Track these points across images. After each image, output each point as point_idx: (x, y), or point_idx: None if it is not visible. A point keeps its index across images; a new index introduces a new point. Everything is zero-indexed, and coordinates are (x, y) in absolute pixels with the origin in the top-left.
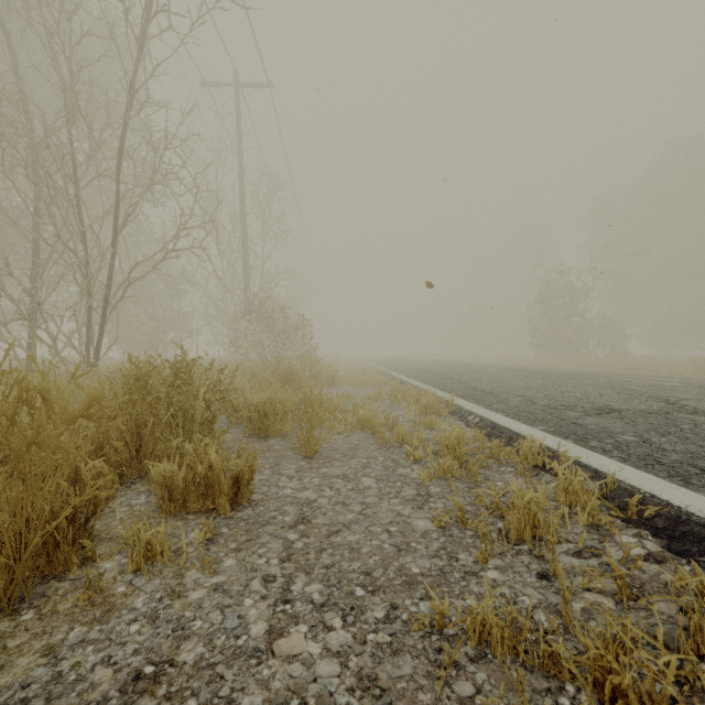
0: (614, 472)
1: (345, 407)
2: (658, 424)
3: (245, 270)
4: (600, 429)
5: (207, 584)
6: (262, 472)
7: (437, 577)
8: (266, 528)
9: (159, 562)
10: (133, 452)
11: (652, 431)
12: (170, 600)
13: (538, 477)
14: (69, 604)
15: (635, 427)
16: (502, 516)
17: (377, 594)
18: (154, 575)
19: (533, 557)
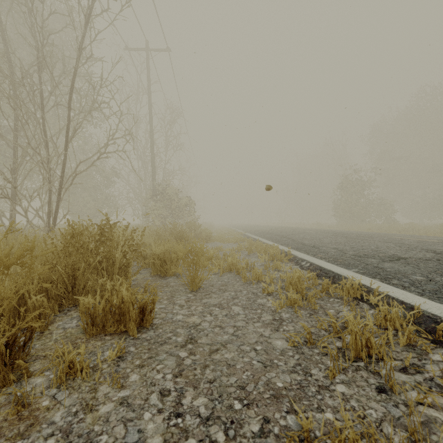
0: (419, 303)
1: (218, 255)
2: (435, 268)
3: (152, 168)
4: (396, 271)
5: (115, 398)
6: (162, 302)
7: (298, 391)
8: (163, 347)
9: (79, 377)
10: (70, 288)
11: (433, 272)
12: (83, 414)
13: (358, 306)
14: (0, 418)
15: (420, 270)
16: (338, 336)
17: (251, 407)
18: (74, 389)
19: (370, 373)
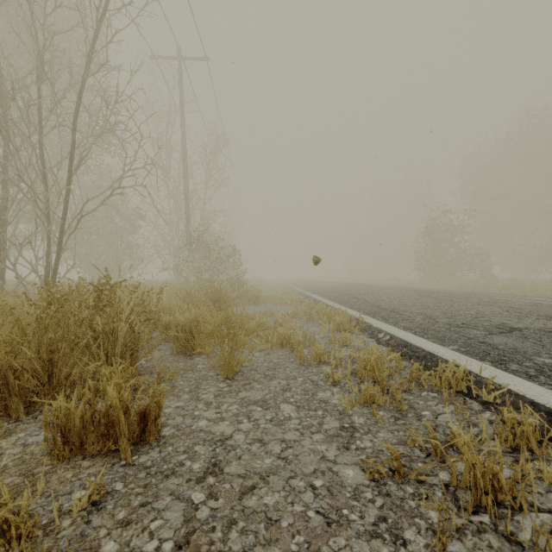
0: None
1: (266, 324)
2: None
3: (186, 209)
4: (512, 349)
5: None
6: (180, 396)
7: None
8: (168, 482)
9: (16, 549)
10: (45, 378)
11: None
12: None
13: (465, 405)
14: None
15: (545, 348)
16: (441, 461)
17: None
18: None
19: (502, 538)
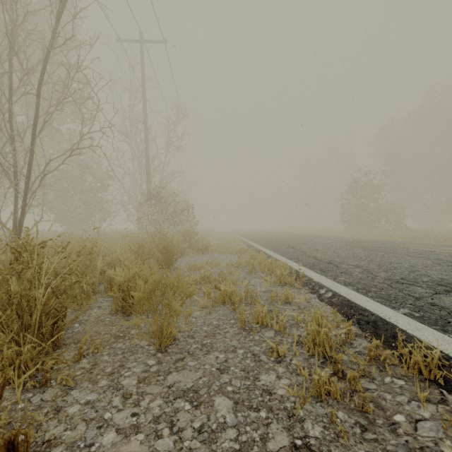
0: None
1: (211, 276)
2: None
3: (147, 170)
4: None
5: None
6: (97, 382)
7: None
8: None
9: None
10: None
11: None
12: None
13: (447, 406)
14: None
15: None
16: None
17: None
18: None
19: None
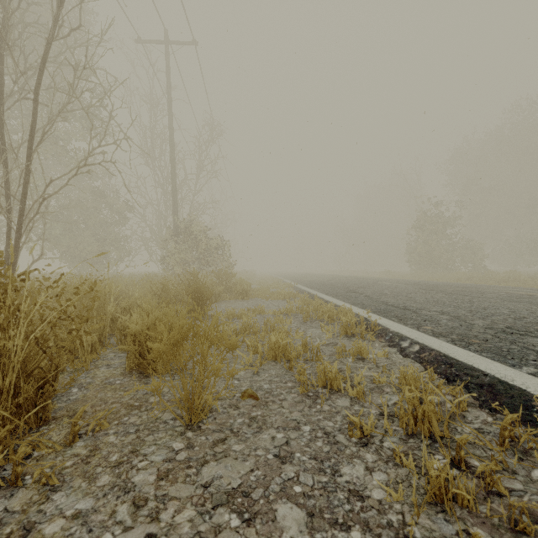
0: None
1: (255, 325)
2: None
3: (173, 198)
4: None
5: None
6: (95, 479)
7: None
8: None
9: None
10: None
11: None
12: None
13: None
14: None
15: None
16: None
17: None
18: None
19: None
